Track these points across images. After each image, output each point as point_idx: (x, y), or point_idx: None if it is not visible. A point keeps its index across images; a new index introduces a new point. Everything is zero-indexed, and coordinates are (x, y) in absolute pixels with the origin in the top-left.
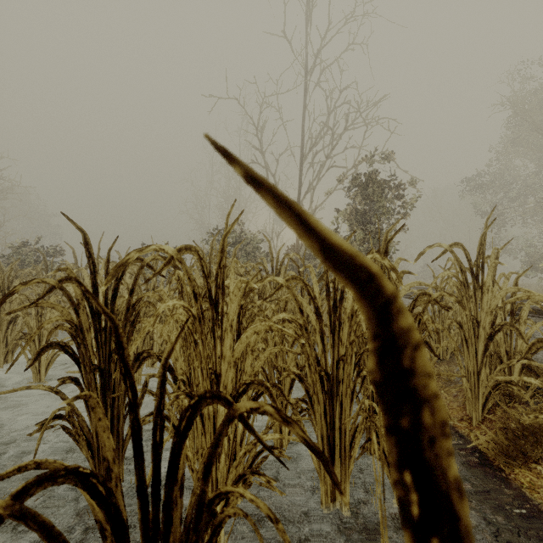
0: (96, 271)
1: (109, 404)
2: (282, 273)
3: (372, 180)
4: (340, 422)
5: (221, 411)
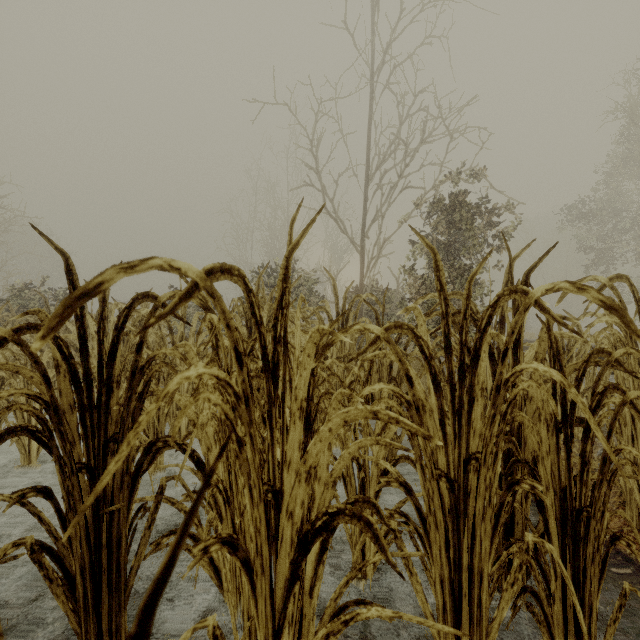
0: (84, 316)
1: (105, 520)
2: (350, 321)
3: (460, 202)
4: (471, 558)
5: (282, 555)
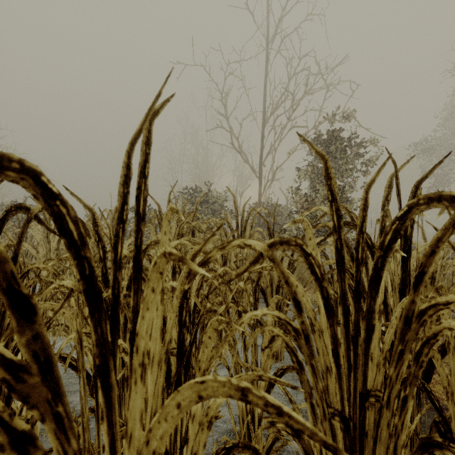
0: None
1: None
2: (247, 230)
3: (335, 137)
4: None
5: None
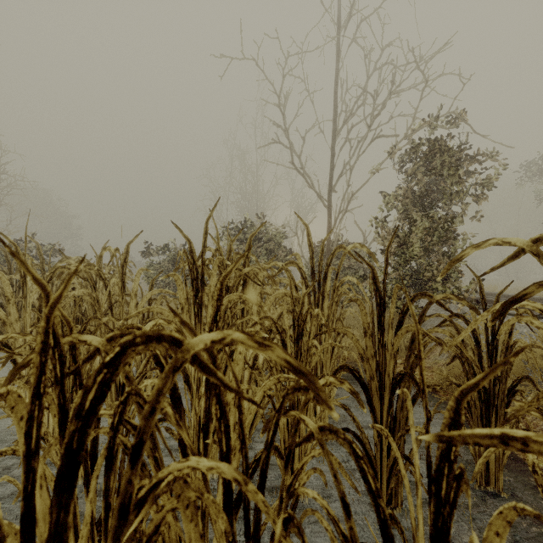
0: None
1: None
2: (328, 279)
3: (441, 147)
4: None
5: None
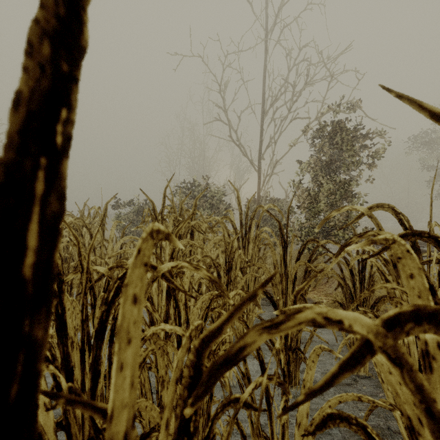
0: None
1: None
2: (252, 228)
3: (341, 128)
4: None
5: None
